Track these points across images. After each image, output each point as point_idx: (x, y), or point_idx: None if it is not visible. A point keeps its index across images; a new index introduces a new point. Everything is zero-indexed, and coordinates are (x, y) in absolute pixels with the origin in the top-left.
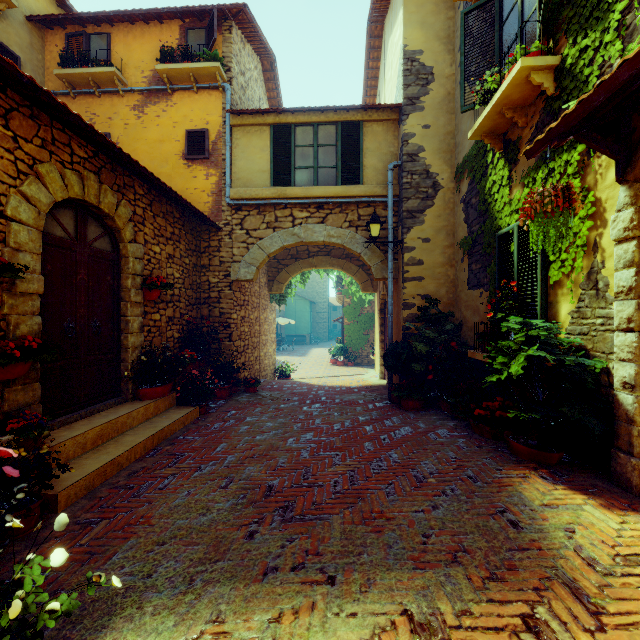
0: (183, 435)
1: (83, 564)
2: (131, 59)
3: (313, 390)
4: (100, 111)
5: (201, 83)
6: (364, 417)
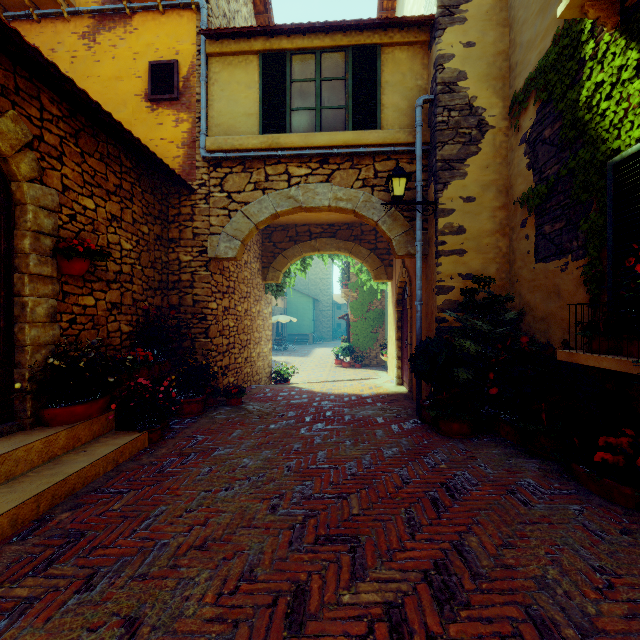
0: (105, 485)
1: None
2: None
3: (315, 400)
4: (40, 41)
5: (169, 1)
6: (390, 449)
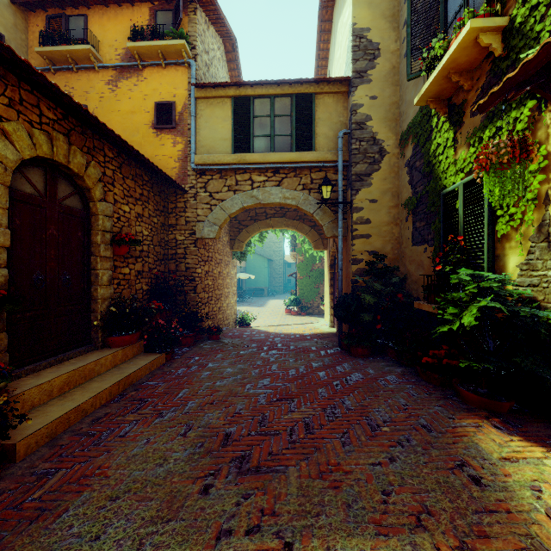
0: (148, 381)
1: (31, 522)
2: (106, 38)
3: (270, 337)
4: (78, 85)
5: (169, 60)
6: (317, 363)
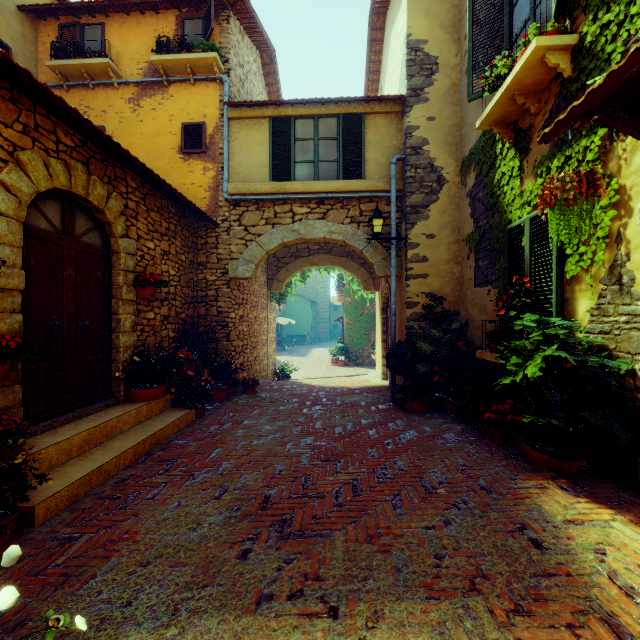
0: (177, 439)
1: (56, 589)
2: (126, 50)
3: (313, 391)
4: (94, 104)
5: (198, 75)
6: (367, 420)
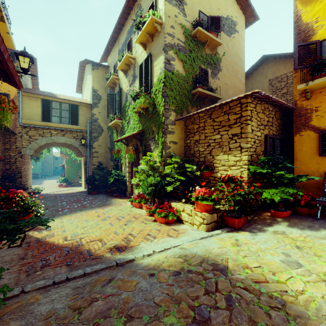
0: None
1: None
2: None
3: (57, 195)
4: None
5: None
6: (80, 197)
